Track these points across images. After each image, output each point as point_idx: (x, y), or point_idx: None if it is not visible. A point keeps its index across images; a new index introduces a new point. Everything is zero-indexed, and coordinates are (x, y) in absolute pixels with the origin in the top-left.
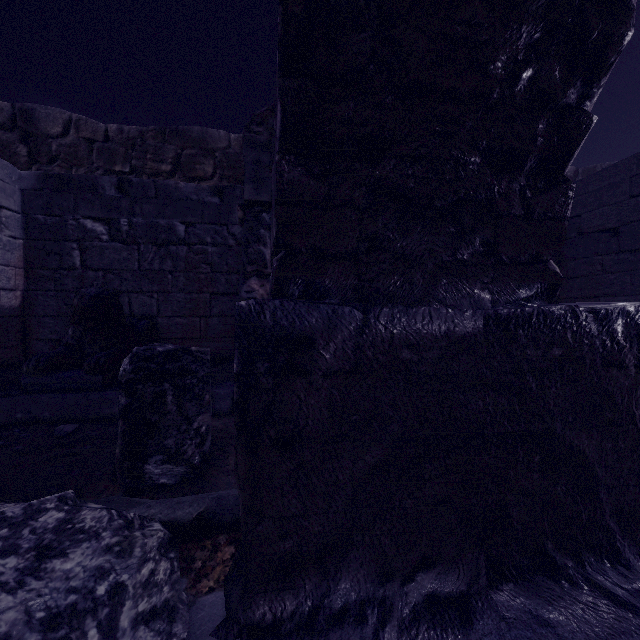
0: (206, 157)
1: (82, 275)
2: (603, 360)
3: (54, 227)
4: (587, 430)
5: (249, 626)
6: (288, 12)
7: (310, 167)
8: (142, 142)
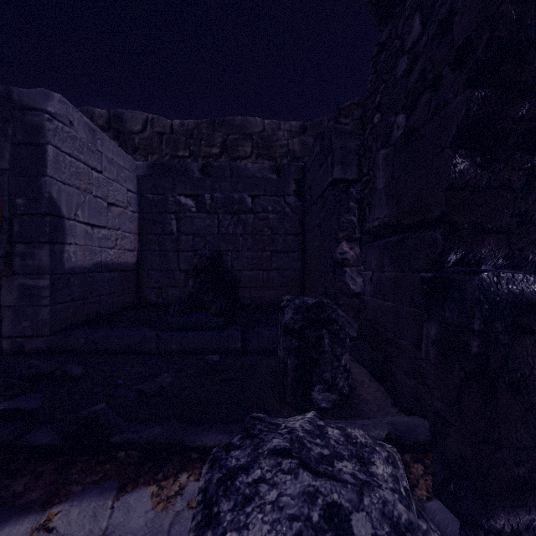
0: (246, 140)
1: (177, 238)
2: None
3: (159, 203)
4: None
5: (492, 532)
6: (493, 37)
7: (473, 157)
8: (198, 132)
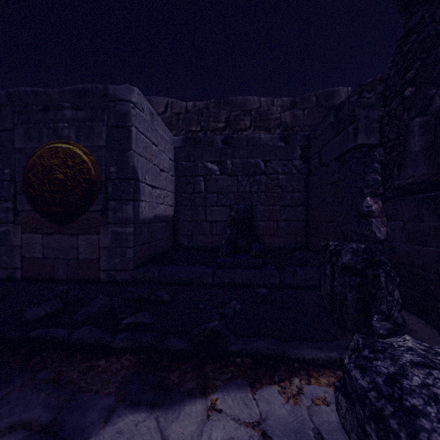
0: (246, 115)
1: (205, 196)
2: None
3: (190, 168)
4: None
5: None
6: None
7: None
8: (207, 111)
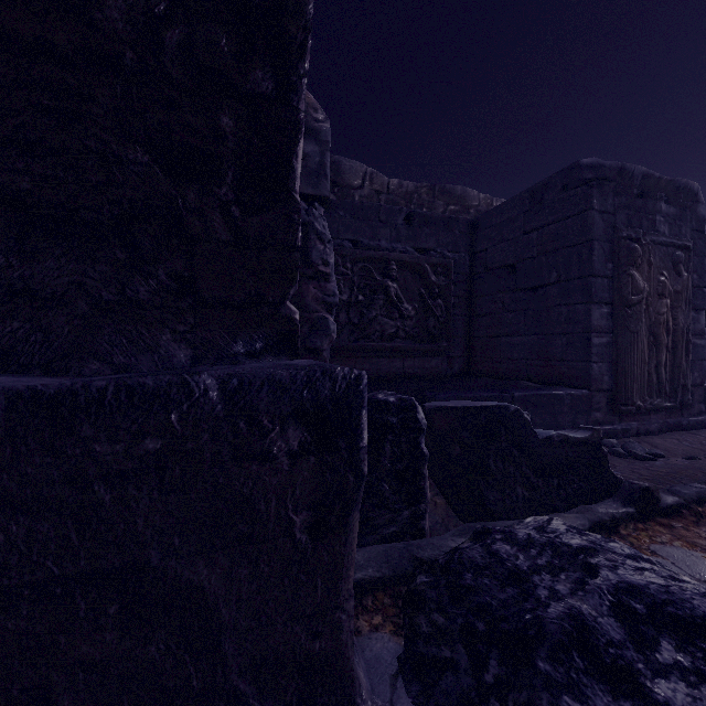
0: None
1: None
2: (235, 451)
3: None
4: (207, 554)
5: None
6: None
7: None
8: None
